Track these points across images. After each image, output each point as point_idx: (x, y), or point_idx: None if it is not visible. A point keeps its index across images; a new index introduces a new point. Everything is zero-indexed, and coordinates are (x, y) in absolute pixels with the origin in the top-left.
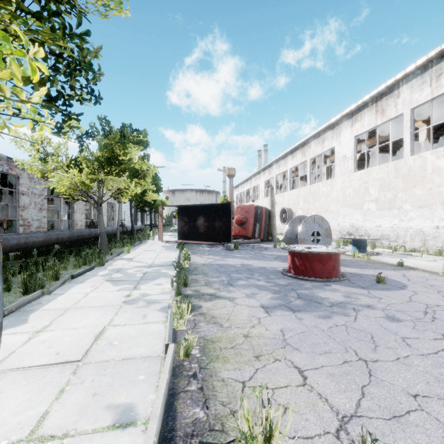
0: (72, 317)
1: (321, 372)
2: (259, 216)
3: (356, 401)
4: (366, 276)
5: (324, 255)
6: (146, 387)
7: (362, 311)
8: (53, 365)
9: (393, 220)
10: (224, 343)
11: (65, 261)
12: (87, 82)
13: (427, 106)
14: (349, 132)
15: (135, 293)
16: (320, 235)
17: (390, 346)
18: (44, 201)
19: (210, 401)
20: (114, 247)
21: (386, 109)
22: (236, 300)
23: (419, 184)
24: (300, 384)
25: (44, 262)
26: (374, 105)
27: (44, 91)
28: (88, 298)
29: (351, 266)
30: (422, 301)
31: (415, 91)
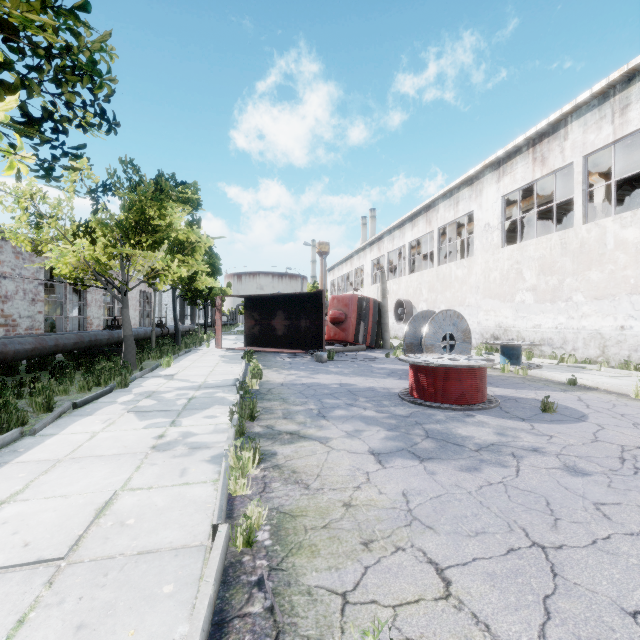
0: (64, 475)
1: (474, 572)
2: (365, 312)
3: (537, 628)
4: (525, 401)
5: (463, 370)
6: (173, 609)
7: (526, 458)
8: (14, 569)
9: (557, 318)
10: (311, 519)
11: (67, 380)
12: (94, 96)
13: (605, 153)
14: (494, 190)
15: (172, 431)
16: (455, 339)
17: (578, 519)
18: (39, 288)
19: (286, 637)
20: (147, 358)
21: (548, 157)
22: (332, 442)
23: (596, 266)
24: (441, 596)
25: (34, 382)
26: (531, 150)
27: (13, 102)
28: (95, 442)
29: (501, 385)
30: (613, 440)
31: (590, 131)
